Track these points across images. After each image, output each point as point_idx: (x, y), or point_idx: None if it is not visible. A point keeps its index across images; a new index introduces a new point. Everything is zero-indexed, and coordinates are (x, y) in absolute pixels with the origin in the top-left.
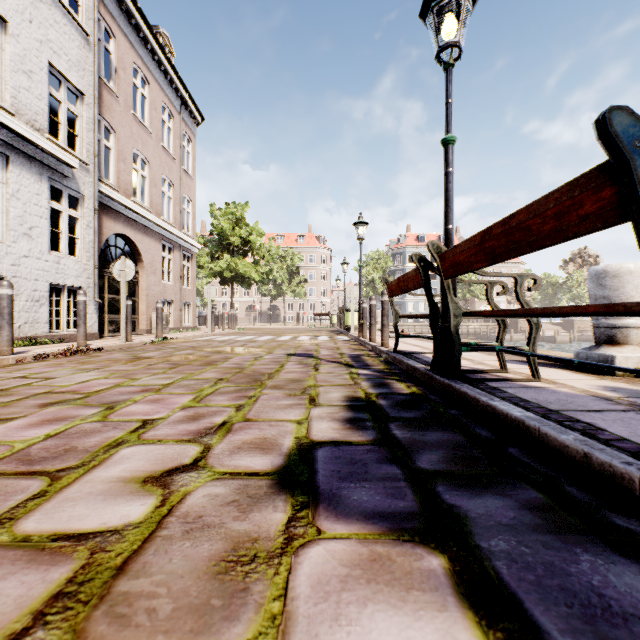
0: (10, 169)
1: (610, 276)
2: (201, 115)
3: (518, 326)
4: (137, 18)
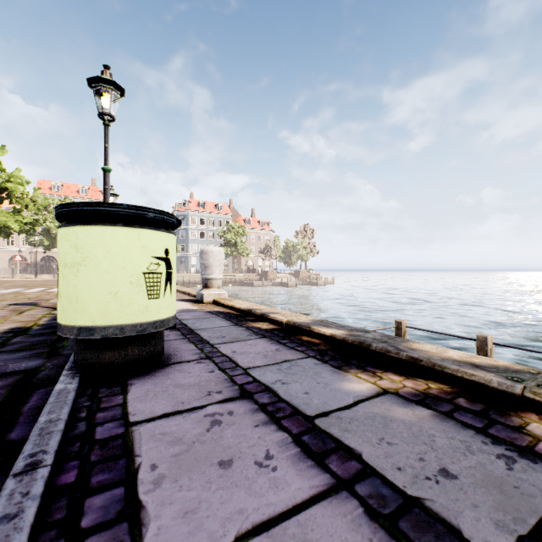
0: None
1: (205, 253)
2: None
3: (268, 276)
4: None
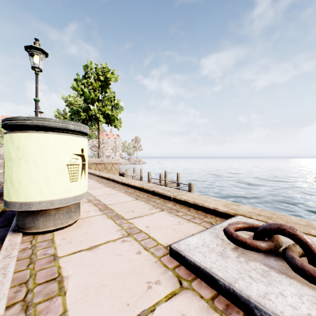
0: None
1: None
2: None
3: None
4: None
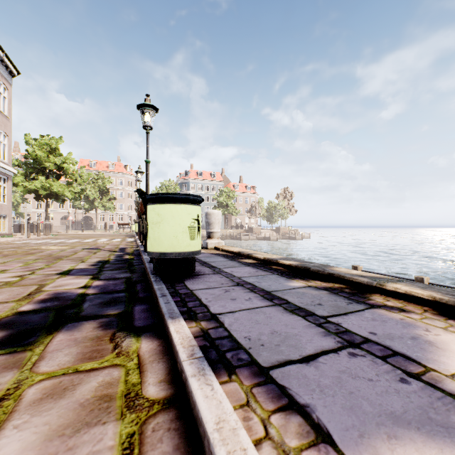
0: None
1: (208, 214)
2: (17, 70)
3: (253, 231)
4: None
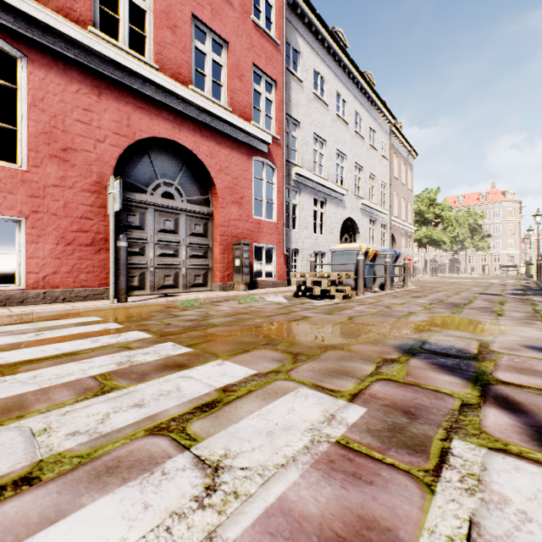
0: (376, 223)
1: None
2: (416, 154)
3: None
4: (396, 133)
